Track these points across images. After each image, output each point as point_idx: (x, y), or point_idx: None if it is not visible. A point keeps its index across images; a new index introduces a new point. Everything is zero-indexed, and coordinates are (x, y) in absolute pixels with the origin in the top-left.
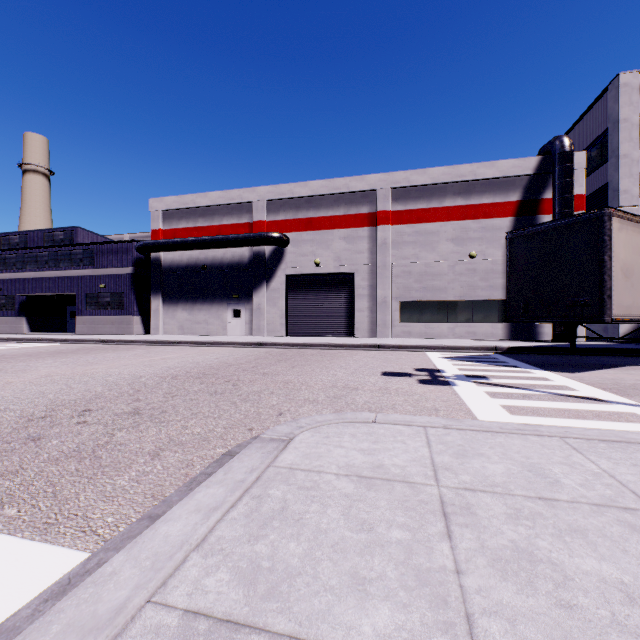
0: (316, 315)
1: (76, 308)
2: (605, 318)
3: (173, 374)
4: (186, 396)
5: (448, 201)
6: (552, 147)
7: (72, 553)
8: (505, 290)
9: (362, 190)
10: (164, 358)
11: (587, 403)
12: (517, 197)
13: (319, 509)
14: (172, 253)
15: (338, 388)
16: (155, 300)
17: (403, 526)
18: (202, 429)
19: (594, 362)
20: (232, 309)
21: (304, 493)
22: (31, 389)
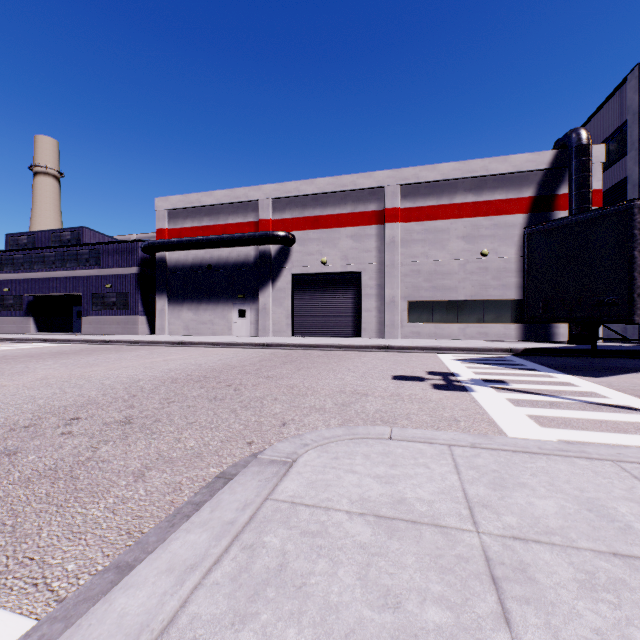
0: (323, 315)
1: (82, 308)
2: (635, 318)
3: (173, 377)
4: (183, 402)
5: (459, 198)
6: (568, 140)
7: (13, 620)
8: (518, 289)
9: (370, 187)
10: (166, 359)
11: (624, 413)
12: (531, 193)
13: (327, 569)
14: (177, 253)
15: (346, 394)
16: (160, 300)
17: (441, 600)
18: (196, 442)
19: (618, 365)
20: (237, 309)
21: (308, 542)
22: (23, 393)
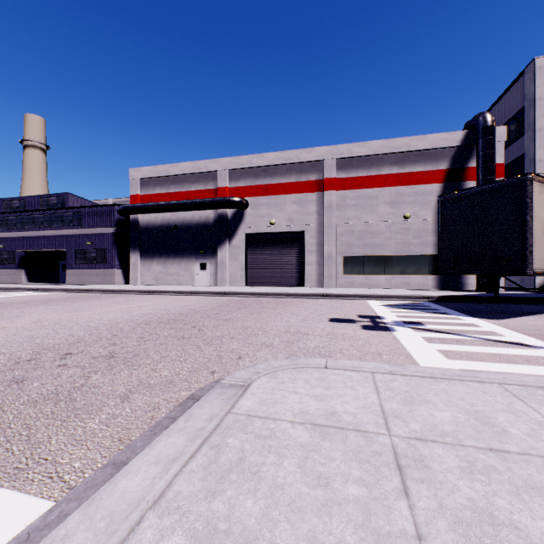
0: (271, 268)
1: (67, 262)
2: (527, 271)
3: (147, 320)
4: (157, 340)
5: (385, 170)
6: (476, 122)
7: (37, 501)
8: (435, 246)
9: (311, 160)
10: (140, 305)
11: (515, 348)
12: (445, 166)
13: (276, 461)
14: (148, 215)
15: (291, 333)
16: (134, 255)
17: (359, 481)
18: (169, 372)
19: (515, 309)
20: (199, 263)
21: (261, 442)
22: (22, 334)
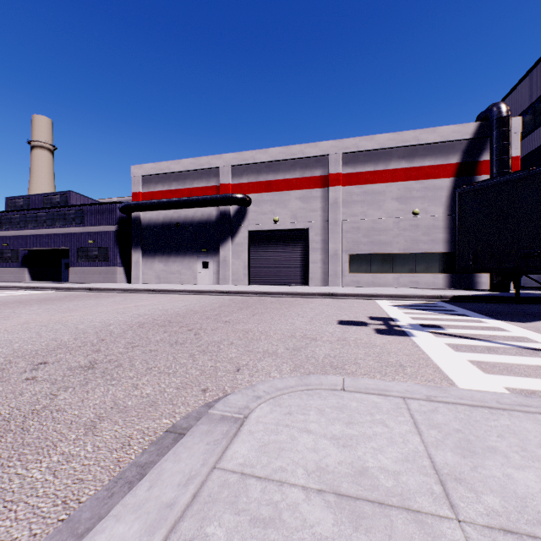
0: (275, 266)
1: (69, 260)
2: None
3: (141, 322)
4: (146, 347)
5: (393, 164)
6: (490, 113)
7: None
8: (445, 244)
9: (316, 155)
10: (137, 305)
11: None
12: (457, 159)
13: None
14: (150, 213)
15: (297, 338)
16: (136, 253)
17: None
18: (152, 389)
19: (540, 311)
20: (201, 261)
21: (259, 535)
22: (2, 337)
